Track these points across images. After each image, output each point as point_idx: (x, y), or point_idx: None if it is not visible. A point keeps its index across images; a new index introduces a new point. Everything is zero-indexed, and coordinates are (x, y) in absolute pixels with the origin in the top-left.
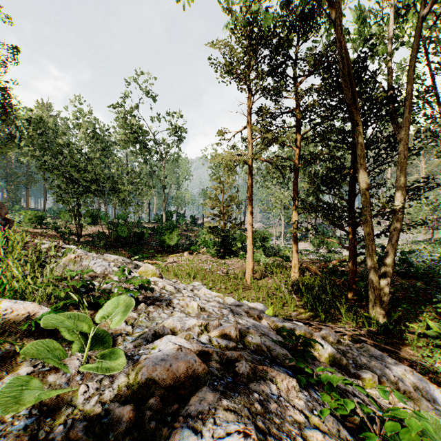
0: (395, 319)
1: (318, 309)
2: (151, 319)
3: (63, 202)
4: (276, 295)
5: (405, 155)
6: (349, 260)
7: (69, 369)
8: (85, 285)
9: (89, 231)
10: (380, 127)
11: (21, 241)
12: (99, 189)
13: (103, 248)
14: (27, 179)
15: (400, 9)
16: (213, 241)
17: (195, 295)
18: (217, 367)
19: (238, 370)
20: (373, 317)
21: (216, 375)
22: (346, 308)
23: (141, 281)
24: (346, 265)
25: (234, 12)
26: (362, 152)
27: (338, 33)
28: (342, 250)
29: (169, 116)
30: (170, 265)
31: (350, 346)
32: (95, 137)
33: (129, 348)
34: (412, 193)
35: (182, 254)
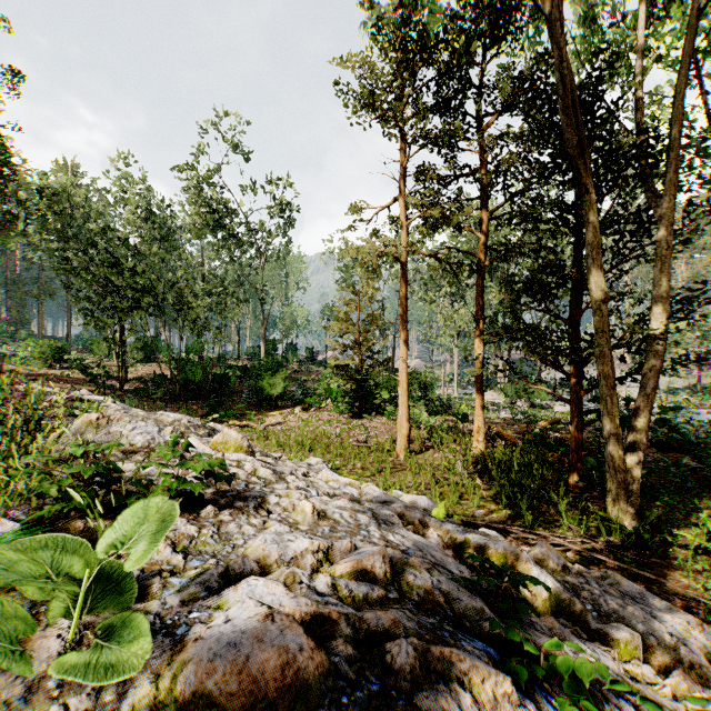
0: (650, 521)
1: (519, 504)
2: (223, 537)
3: (96, 326)
4: (448, 479)
5: (669, 243)
6: (571, 420)
7: (34, 663)
8: (102, 472)
9: (139, 373)
10: (623, 197)
11: (1, 390)
12: (156, 303)
13: (161, 400)
14: (39, 288)
15: (655, 1)
16: (343, 389)
17: (310, 484)
18: (347, 654)
19: (392, 660)
20: (615, 518)
21: (344, 675)
22: (566, 502)
23: (209, 464)
24: (561, 429)
25: (378, 5)
26: (596, 238)
27: (556, 33)
28: (552, 404)
29: (271, 184)
30: (271, 429)
31: (583, 576)
32: (150, 219)
33: (170, 606)
34: (679, 309)
35: (292, 411)
